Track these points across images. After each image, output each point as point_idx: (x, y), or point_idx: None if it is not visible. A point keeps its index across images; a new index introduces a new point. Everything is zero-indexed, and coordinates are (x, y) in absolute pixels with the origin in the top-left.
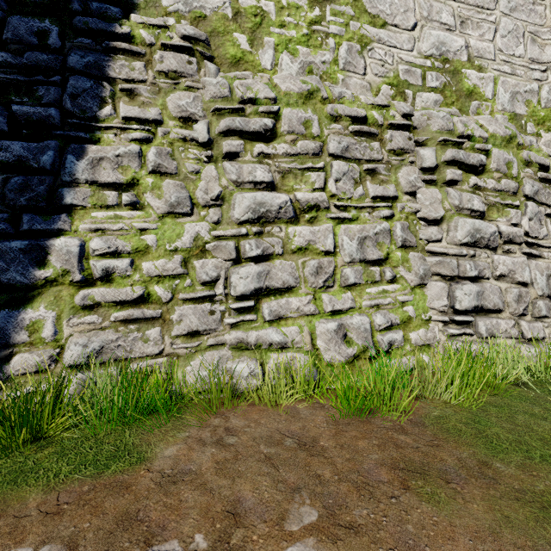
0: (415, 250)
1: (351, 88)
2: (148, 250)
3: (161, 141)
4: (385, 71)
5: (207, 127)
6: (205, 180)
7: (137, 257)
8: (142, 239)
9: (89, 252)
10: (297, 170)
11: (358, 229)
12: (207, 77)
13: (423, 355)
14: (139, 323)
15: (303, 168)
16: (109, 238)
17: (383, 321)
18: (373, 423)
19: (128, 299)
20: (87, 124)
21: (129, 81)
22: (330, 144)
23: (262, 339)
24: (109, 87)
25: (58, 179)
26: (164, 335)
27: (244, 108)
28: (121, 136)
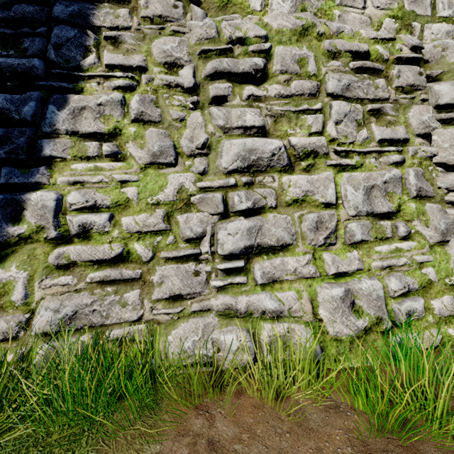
0: (432, 200)
1: (349, 24)
2: (129, 204)
3: (145, 88)
4: (388, 2)
5: (193, 71)
6: (190, 127)
7: (117, 212)
8: (122, 192)
9: (67, 207)
10: (291, 112)
11: (363, 177)
12: (194, 21)
13: (450, 329)
14: (118, 284)
15: (298, 110)
16: (88, 192)
17: (399, 286)
18: (424, 453)
19: (105, 257)
20: (70, 73)
21: (114, 29)
22: (328, 82)
23: (253, 306)
24: (93, 35)
25: (39, 130)
26: (144, 298)
27: (233, 49)
28: (104, 84)
